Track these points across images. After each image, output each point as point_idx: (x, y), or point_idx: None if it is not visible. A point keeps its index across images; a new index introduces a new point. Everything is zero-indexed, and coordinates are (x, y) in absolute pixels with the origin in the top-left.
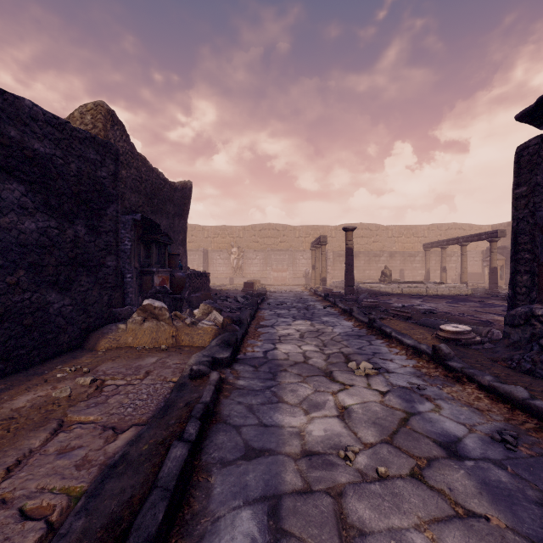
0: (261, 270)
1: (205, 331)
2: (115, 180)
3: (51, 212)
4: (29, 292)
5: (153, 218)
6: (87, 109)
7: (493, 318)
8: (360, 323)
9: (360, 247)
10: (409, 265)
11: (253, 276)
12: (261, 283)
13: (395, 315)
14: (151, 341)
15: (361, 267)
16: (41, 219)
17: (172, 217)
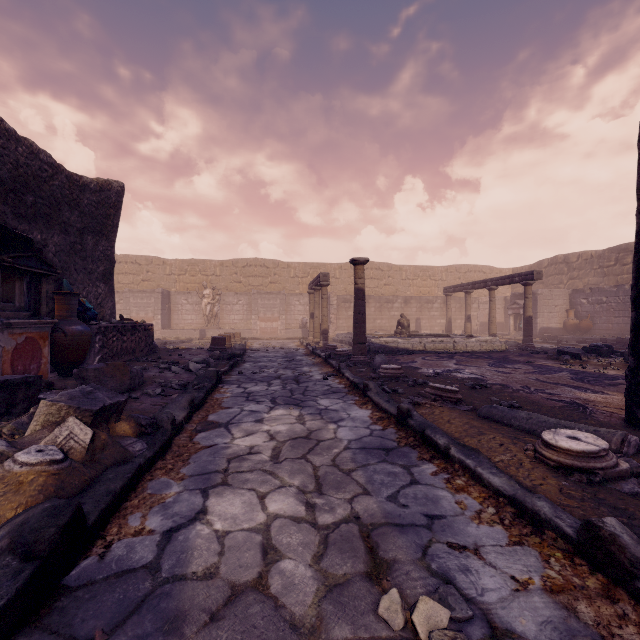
0: (245, 319)
1: (14, 483)
2: None
3: None
4: None
5: (25, 228)
6: None
7: (577, 396)
8: (382, 414)
9: (369, 291)
10: (426, 314)
11: (233, 326)
12: (242, 337)
13: (438, 396)
14: None
15: (370, 316)
16: None
17: (78, 233)
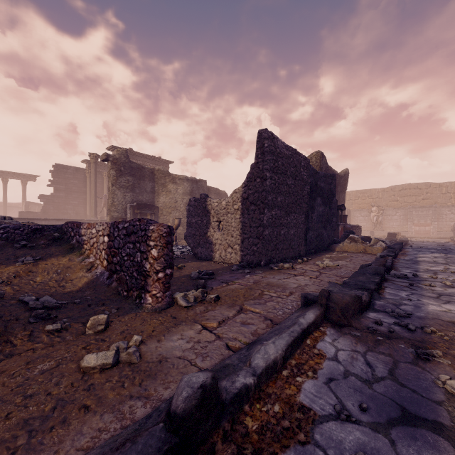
0: (401, 224)
1: (378, 249)
2: (335, 188)
3: (323, 204)
4: (320, 229)
5: None
6: (313, 155)
7: None
8: None
9: None
10: None
11: (392, 230)
12: (402, 235)
13: None
14: (355, 250)
15: None
16: (322, 207)
17: (339, 193)
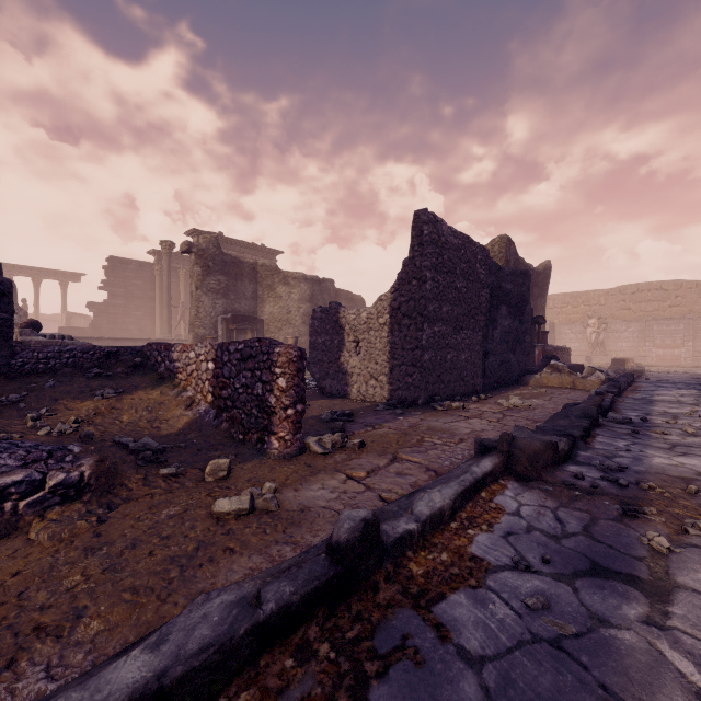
0: (635, 346)
1: (593, 382)
2: (528, 291)
3: (510, 316)
4: (506, 353)
5: None
6: (495, 242)
7: None
8: None
9: None
10: None
11: (621, 354)
12: (635, 363)
13: None
14: (559, 384)
15: None
16: (508, 320)
17: (536, 299)
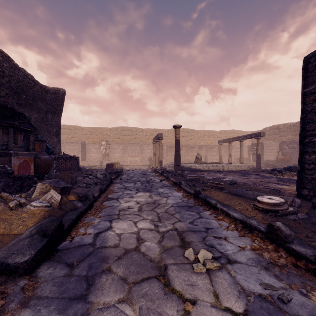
0: (122, 156)
1: (32, 214)
2: None
3: None
4: None
5: (21, 110)
6: None
7: (277, 187)
8: (187, 194)
9: (182, 142)
10: (210, 153)
11: (116, 160)
12: (121, 164)
13: (213, 186)
14: None
15: (183, 154)
16: None
17: (45, 113)
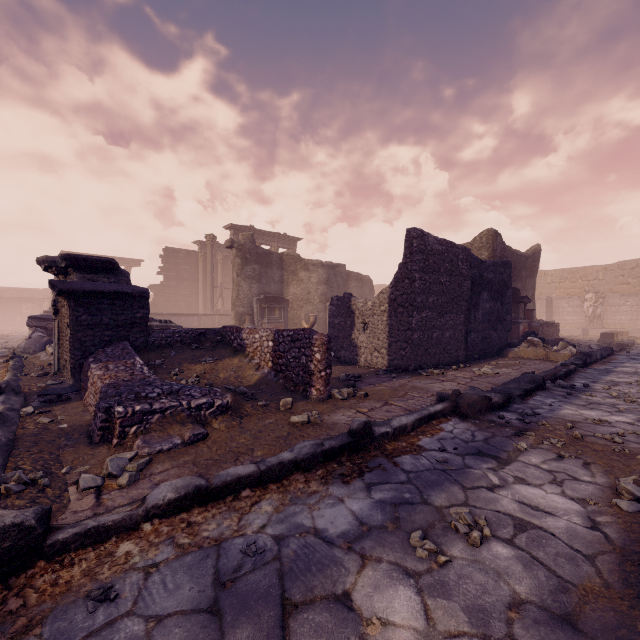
0: (634, 319)
1: (564, 355)
2: (509, 278)
3: (492, 300)
4: (488, 330)
5: (513, 284)
6: (483, 234)
7: None
8: None
9: None
10: None
11: (619, 326)
12: (630, 336)
13: None
14: (534, 356)
15: None
16: (490, 303)
17: (524, 279)
